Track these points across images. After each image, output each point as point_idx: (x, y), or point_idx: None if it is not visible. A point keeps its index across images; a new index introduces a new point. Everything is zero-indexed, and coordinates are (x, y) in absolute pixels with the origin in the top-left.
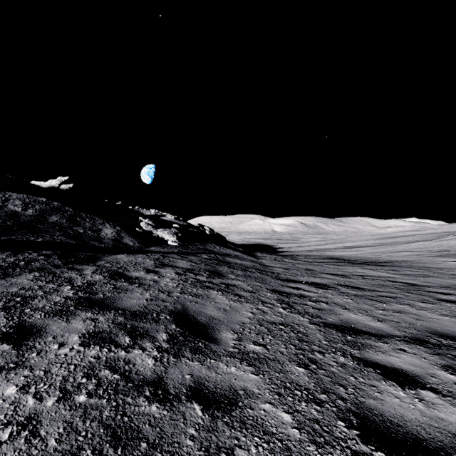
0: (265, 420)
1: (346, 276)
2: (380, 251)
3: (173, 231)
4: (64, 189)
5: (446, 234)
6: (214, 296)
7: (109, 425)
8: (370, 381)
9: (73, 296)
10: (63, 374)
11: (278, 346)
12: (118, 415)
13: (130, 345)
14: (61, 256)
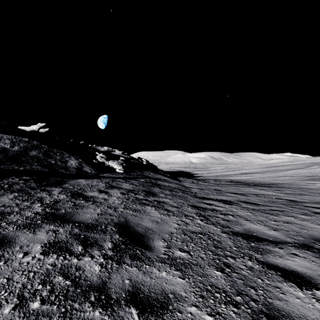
0: None
1: (245, 195)
2: (266, 176)
3: (120, 162)
4: (42, 132)
5: (312, 164)
6: (149, 211)
7: None
8: (274, 283)
9: (41, 212)
10: (22, 281)
11: (199, 252)
12: None
13: (82, 253)
14: (36, 181)
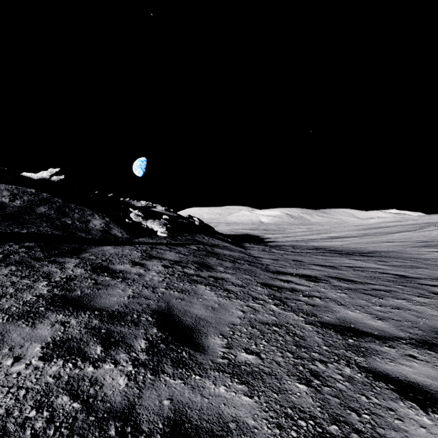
0: None
1: (335, 268)
2: (364, 241)
3: (162, 222)
4: (55, 180)
5: (427, 224)
6: (201, 292)
7: None
8: (386, 402)
9: (47, 294)
10: (7, 404)
11: (273, 354)
12: None
13: (101, 358)
14: (44, 248)
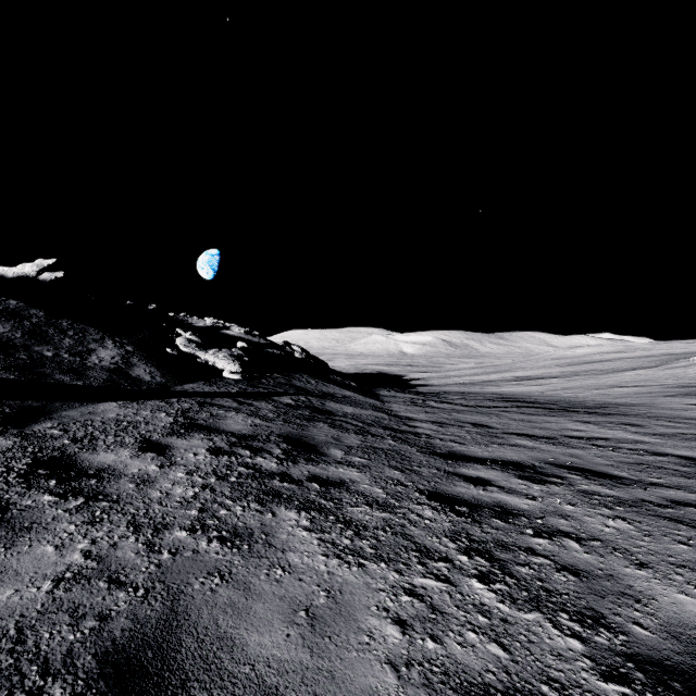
0: None
1: (558, 441)
2: (577, 385)
3: (235, 353)
4: (46, 280)
5: (671, 357)
6: (285, 537)
7: None
8: None
9: None
10: None
11: None
12: None
13: None
14: None
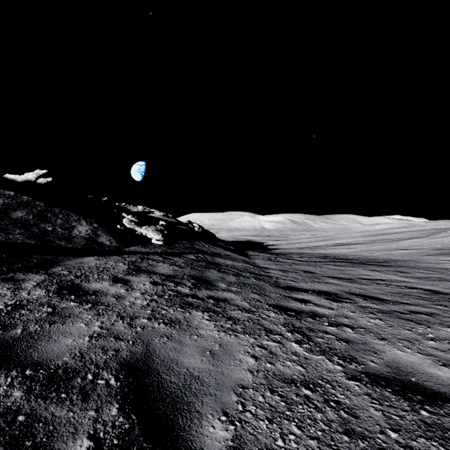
0: None
1: (354, 281)
2: (374, 248)
3: (158, 228)
4: (41, 183)
5: (436, 231)
6: (197, 323)
7: None
8: None
9: None
10: None
11: None
12: None
13: None
14: (4, 262)
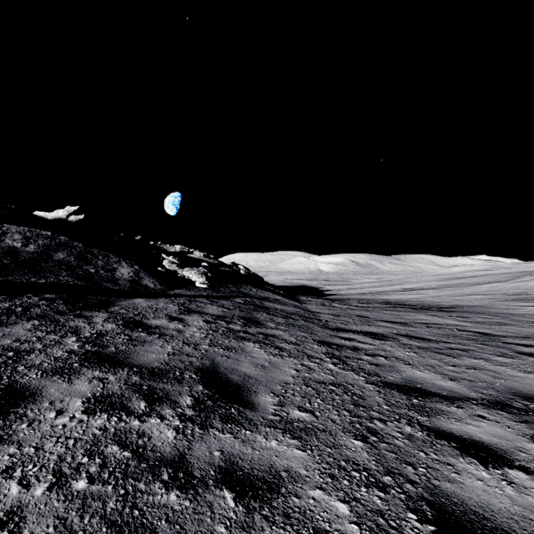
0: (315, 512)
1: (407, 324)
2: (445, 294)
3: (202, 270)
4: (73, 221)
5: (522, 274)
6: (250, 349)
7: (114, 522)
8: (445, 458)
9: (79, 350)
10: (58, 451)
11: (329, 412)
12: (127, 508)
13: (146, 413)
14: (67, 301)
